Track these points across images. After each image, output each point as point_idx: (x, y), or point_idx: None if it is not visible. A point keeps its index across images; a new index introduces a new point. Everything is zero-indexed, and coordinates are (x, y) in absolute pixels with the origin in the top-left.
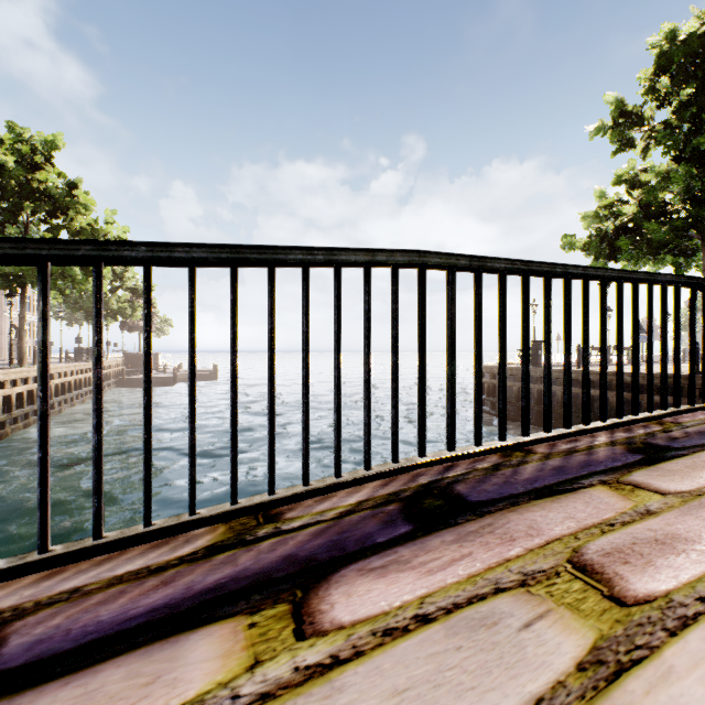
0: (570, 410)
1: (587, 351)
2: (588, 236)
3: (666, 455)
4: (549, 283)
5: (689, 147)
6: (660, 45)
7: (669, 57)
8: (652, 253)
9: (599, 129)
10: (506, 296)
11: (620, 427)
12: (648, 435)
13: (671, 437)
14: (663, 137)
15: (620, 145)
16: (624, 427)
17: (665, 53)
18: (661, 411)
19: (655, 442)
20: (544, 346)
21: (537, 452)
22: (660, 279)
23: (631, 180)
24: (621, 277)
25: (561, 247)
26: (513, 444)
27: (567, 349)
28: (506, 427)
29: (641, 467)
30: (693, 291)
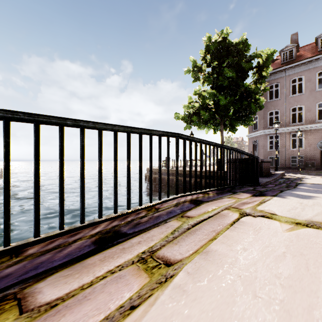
0: (84, 211)
1: (100, 174)
2: (184, 114)
3: (110, 244)
4: (62, 130)
5: (215, 83)
6: (206, 42)
7: (209, 47)
8: (204, 123)
9: (188, 70)
10: (9, 138)
11: (124, 216)
12: (128, 222)
13: (137, 223)
14: (207, 78)
15: (195, 79)
16: (126, 216)
17: (208, 45)
18: (158, 201)
19: (123, 229)
20: (59, 172)
21: (24, 254)
22: (155, 133)
23: (200, 94)
24: (127, 130)
25: (174, 117)
26: (11, 249)
27: (82, 173)
28: (9, 236)
29: (70, 265)
30: (177, 140)
